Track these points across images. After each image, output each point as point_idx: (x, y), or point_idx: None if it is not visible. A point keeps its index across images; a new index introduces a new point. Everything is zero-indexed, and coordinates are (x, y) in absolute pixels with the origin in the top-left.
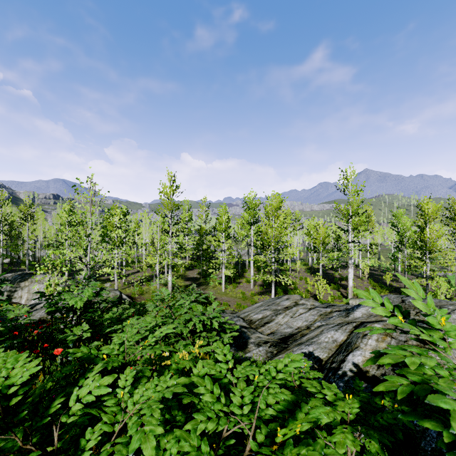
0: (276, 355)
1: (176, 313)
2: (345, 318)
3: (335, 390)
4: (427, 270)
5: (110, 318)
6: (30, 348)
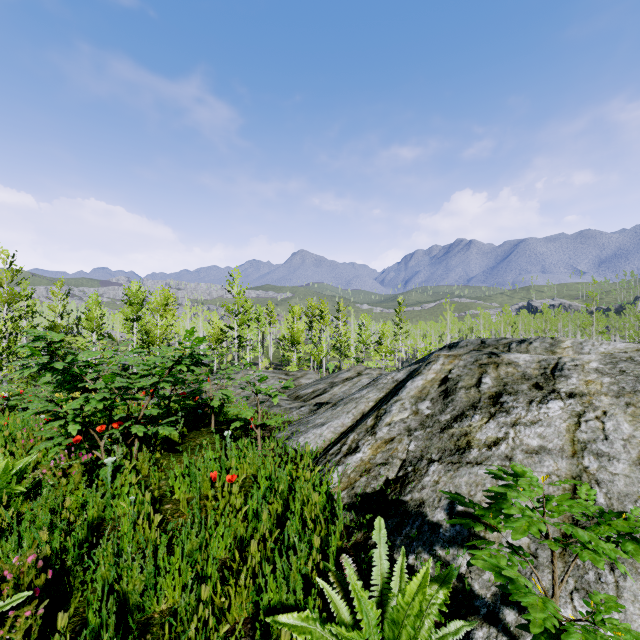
0: None
1: None
2: None
3: None
4: (295, 358)
5: None
6: None
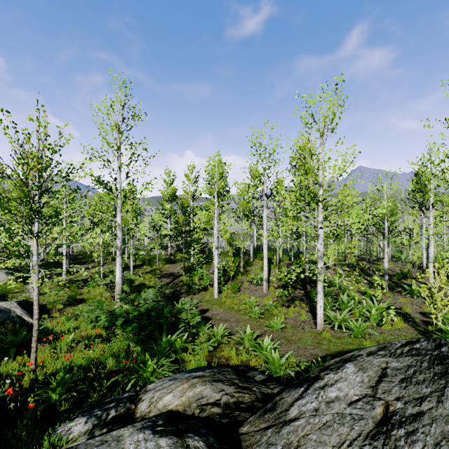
0: None
1: None
2: None
3: None
4: None
5: None
6: None
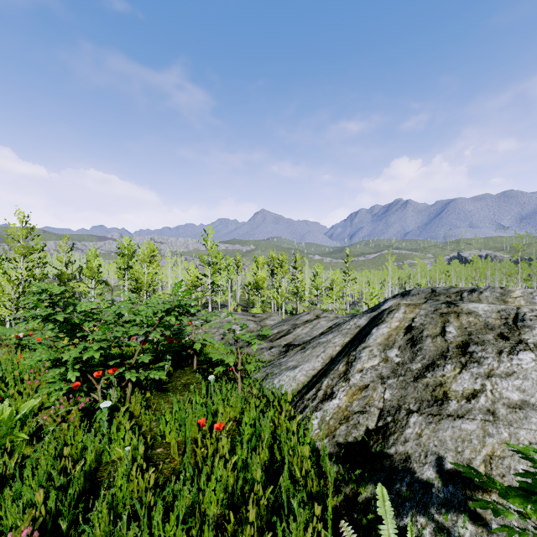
0: None
1: None
2: None
3: None
4: (259, 302)
5: None
6: None
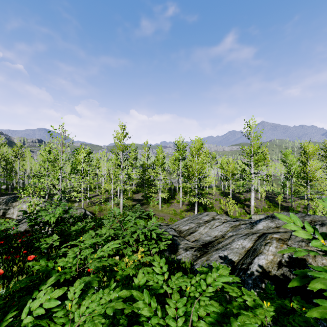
0: (200, 258)
1: (124, 227)
2: (251, 230)
3: (254, 298)
4: (308, 194)
5: (76, 230)
6: (15, 252)
